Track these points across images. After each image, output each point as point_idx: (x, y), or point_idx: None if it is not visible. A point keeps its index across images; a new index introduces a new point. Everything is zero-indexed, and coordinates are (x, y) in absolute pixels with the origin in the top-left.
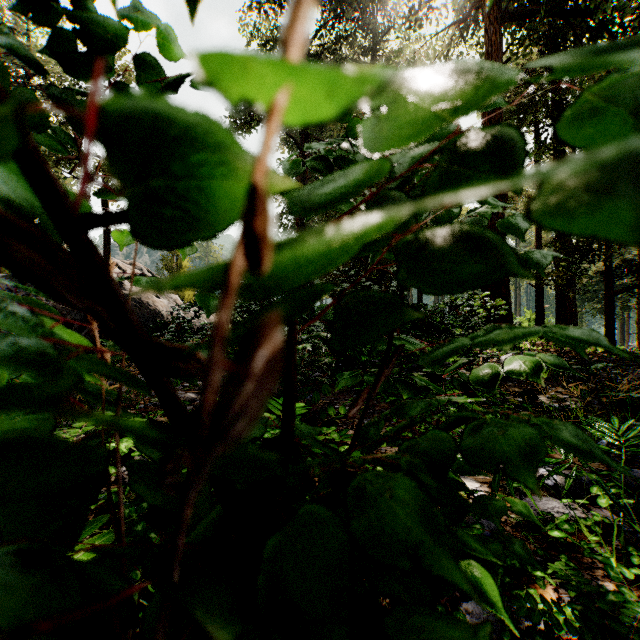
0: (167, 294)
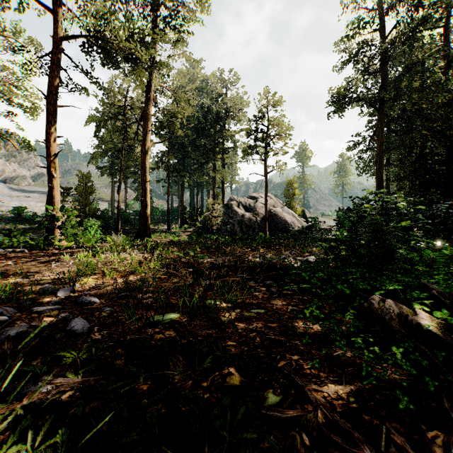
0: (288, 211)
